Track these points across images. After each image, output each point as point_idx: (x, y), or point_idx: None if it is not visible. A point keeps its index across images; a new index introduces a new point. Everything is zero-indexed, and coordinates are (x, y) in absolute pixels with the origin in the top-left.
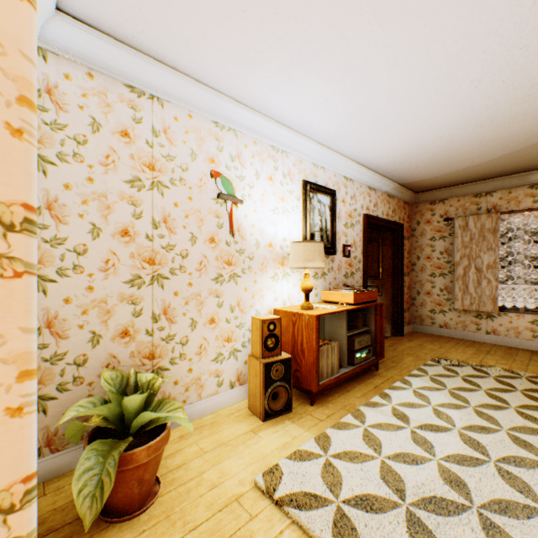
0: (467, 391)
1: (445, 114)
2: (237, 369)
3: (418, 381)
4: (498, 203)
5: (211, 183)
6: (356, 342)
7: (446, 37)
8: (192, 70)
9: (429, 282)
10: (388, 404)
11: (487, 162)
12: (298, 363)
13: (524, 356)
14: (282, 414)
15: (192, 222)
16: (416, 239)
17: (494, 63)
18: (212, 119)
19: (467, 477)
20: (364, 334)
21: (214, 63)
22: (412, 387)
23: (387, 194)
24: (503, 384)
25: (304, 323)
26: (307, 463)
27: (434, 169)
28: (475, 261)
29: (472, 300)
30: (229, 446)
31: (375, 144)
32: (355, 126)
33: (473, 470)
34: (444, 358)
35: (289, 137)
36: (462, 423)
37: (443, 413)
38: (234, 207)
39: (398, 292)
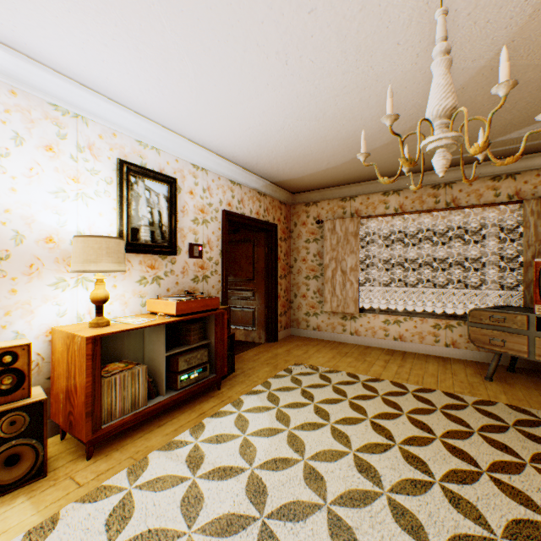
0: (299, 406)
1: (272, 97)
2: None
3: (255, 399)
4: (360, 208)
5: None
6: (183, 361)
7: None
8: None
9: (305, 284)
10: (195, 441)
11: (343, 165)
12: (73, 403)
13: (375, 355)
14: (23, 485)
15: None
16: (294, 240)
17: (290, 30)
18: None
19: None
20: (198, 350)
21: None
22: (242, 410)
23: (258, 192)
24: (339, 392)
25: (78, 347)
26: None
27: (296, 167)
28: (341, 264)
29: (339, 302)
30: None
31: (215, 126)
32: (174, 96)
33: (232, 540)
34: (301, 365)
35: (85, 97)
36: (266, 456)
37: (253, 444)
38: None
39: (273, 295)
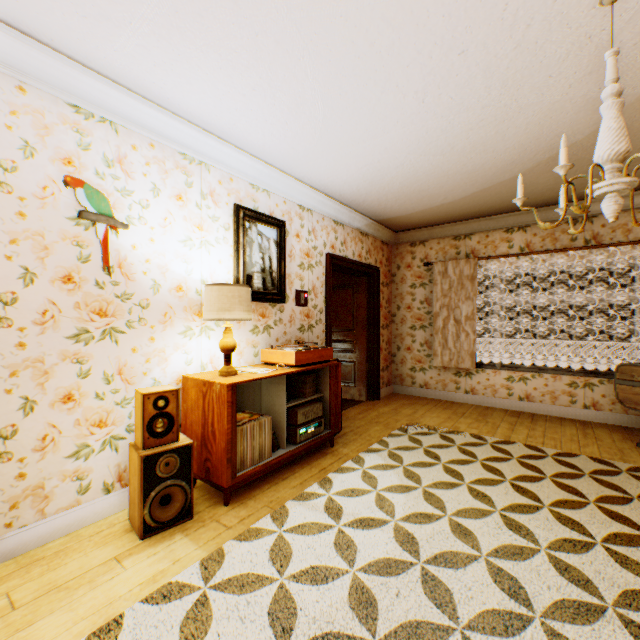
0: (425, 466)
1: (398, 134)
2: (118, 464)
3: (374, 457)
4: (477, 248)
5: (66, 195)
6: (301, 414)
7: (369, 22)
8: (10, 14)
9: (409, 335)
10: (326, 494)
11: (461, 200)
12: (210, 449)
13: (498, 416)
14: (175, 524)
15: (27, 250)
16: (397, 285)
17: (435, 70)
18: (67, 100)
19: (383, 593)
20: (313, 404)
21: (44, 8)
22: (364, 467)
23: (360, 231)
24: (467, 454)
25: (216, 395)
26: (171, 605)
27: (407, 204)
28: (454, 312)
29: (451, 356)
30: (63, 592)
31: (329, 165)
32: (295, 138)
33: (395, 580)
34: (415, 425)
35: (209, 144)
36: (405, 511)
37: (387, 499)
38: (112, 232)
39: (375, 347)
